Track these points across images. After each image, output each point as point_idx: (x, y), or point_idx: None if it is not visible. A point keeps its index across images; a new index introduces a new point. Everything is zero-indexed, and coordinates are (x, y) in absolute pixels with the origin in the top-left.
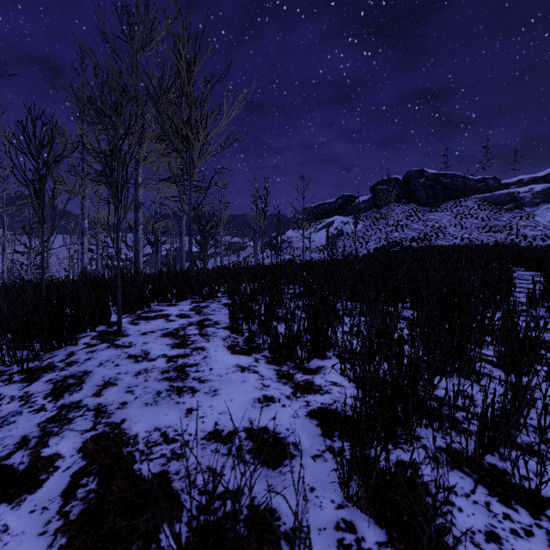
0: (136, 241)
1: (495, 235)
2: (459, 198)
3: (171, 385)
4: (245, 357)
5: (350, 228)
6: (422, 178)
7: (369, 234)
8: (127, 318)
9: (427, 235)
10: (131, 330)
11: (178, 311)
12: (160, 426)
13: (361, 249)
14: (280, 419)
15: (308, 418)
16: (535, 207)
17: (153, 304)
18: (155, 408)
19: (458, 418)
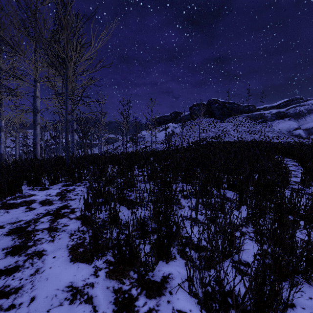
0: (34, 135)
1: (254, 136)
2: (235, 116)
3: None
4: (84, 267)
5: (178, 130)
6: (216, 104)
7: (188, 134)
8: None
9: (220, 135)
10: None
11: (44, 196)
12: None
13: (184, 142)
14: None
15: None
16: (273, 121)
17: (28, 188)
18: None
19: None
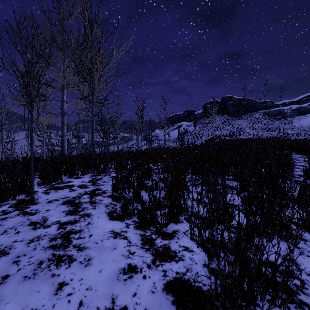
0: (62, 135)
1: (271, 133)
2: (251, 112)
3: (54, 254)
4: (119, 223)
5: (191, 128)
6: (231, 101)
7: (202, 132)
8: (43, 188)
9: (234, 133)
10: (41, 198)
11: (80, 182)
12: (27, 308)
13: (197, 140)
14: (140, 296)
15: (164, 293)
16: (293, 118)
17: (65, 177)
18: (30, 283)
19: (291, 286)
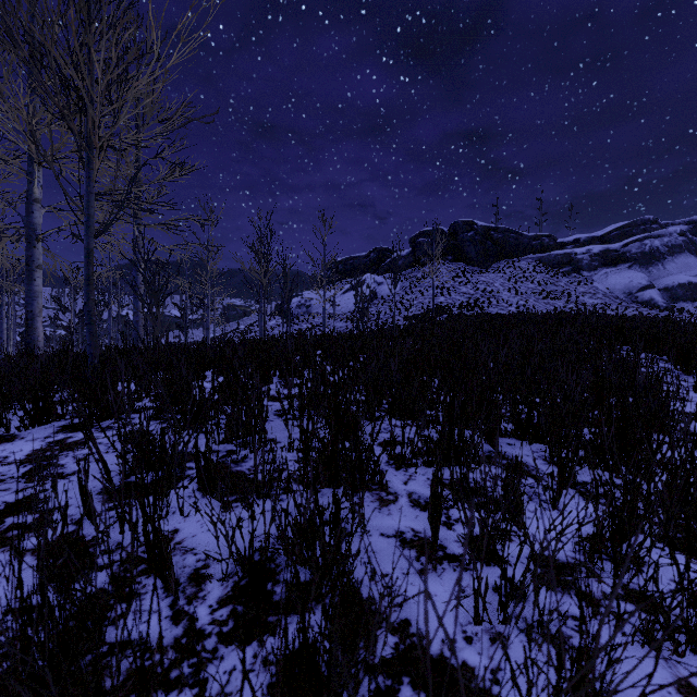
0: (28, 296)
1: (553, 303)
2: (512, 258)
3: None
4: None
5: (385, 289)
6: (471, 231)
7: (408, 298)
8: None
9: (478, 301)
10: None
11: None
12: None
13: (399, 317)
14: None
15: None
16: (594, 271)
17: None
18: None
19: None
